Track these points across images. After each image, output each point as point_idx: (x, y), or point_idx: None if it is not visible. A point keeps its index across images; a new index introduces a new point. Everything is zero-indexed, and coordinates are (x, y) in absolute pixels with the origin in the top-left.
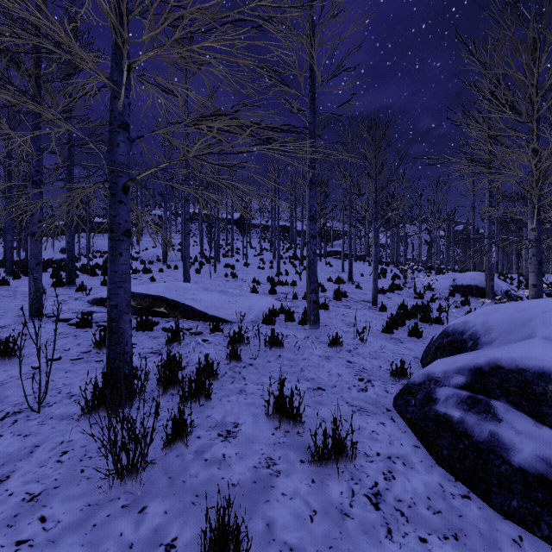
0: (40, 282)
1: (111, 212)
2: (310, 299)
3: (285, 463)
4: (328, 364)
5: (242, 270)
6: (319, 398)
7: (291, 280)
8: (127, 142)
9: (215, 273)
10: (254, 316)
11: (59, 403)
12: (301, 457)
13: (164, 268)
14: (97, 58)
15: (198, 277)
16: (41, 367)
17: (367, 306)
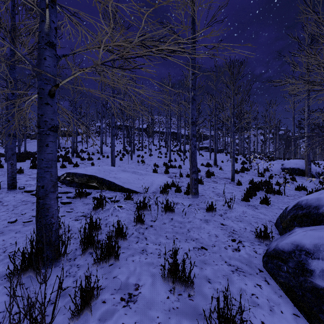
0: (15, 166)
1: (39, 112)
2: (192, 178)
3: None
4: (207, 226)
5: (148, 158)
6: (203, 258)
7: (178, 165)
8: (53, 58)
9: (131, 160)
10: (154, 189)
11: (0, 262)
12: None
13: (101, 157)
14: None
15: (121, 162)
16: None
17: (228, 182)
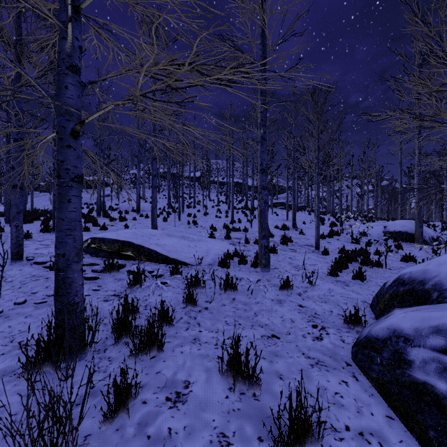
0: (21, 229)
1: (59, 157)
2: (261, 245)
3: (241, 443)
4: (280, 308)
5: (202, 218)
6: (274, 348)
7: (244, 227)
8: (76, 86)
9: (179, 221)
10: (210, 260)
11: (7, 354)
12: (259, 432)
13: (137, 217)
14: (49, 3)
15: (165, 224)
16: (4, 312)
17: (311, 250)
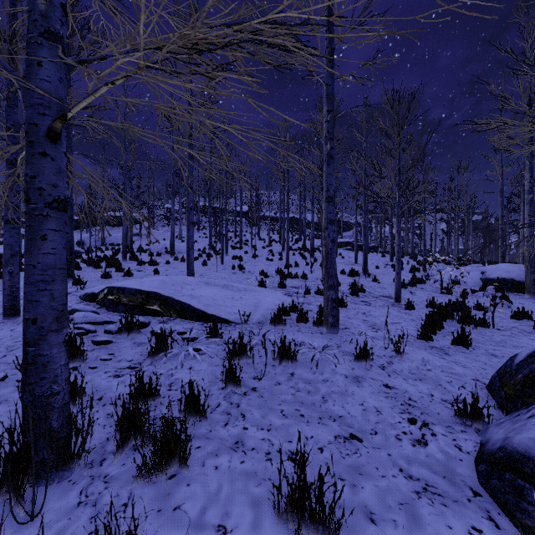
0: (16, 276)
1: (28, 171)
2: (327, 297)
3: None
4: (359, 390)
5: (250, 262)
6: (356, 460)
7: (302, 273)
8: (57, 63)
9: (222, 265)
10: (260, 316)
11: None
12: None
13: (171, 260)
14: None
15: (204, 269)
16: None
17: (390, 303)
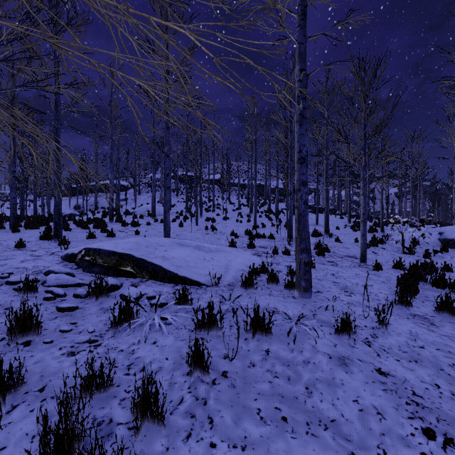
0: None
1: None
2: (300, 260)
3: None
4: (348, 378)
5: (222, 223)
6: None
7: (268, 233)
8: None
9: (196, 226)
10: (231, 278)
11: None
12: None
13: (152, 222)
14: None
15: (181, 230)
16: None
17: (356, 263)
